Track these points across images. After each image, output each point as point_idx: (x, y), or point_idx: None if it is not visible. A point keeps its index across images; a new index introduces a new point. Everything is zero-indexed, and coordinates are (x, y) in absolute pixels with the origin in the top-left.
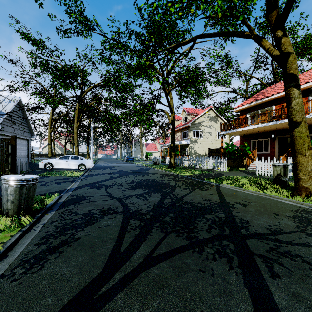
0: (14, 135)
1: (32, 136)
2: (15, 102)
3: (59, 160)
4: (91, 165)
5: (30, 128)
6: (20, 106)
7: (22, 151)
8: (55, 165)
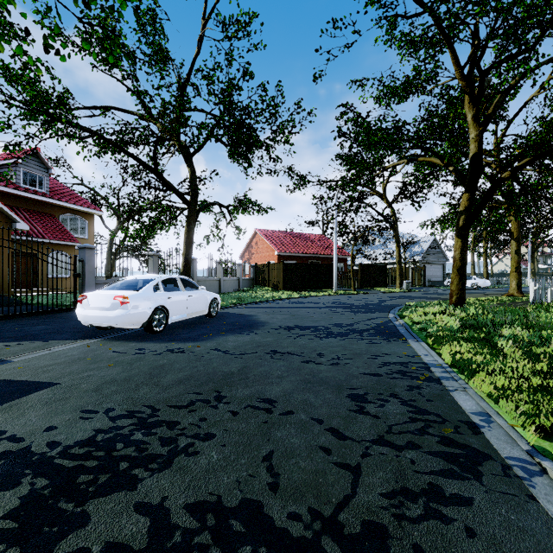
0: (424, 264)
1: (447, 260)
2: (431, 240)
3: None
4: (483, 285)
5: (444, 255)
6: (435, 241)
7: (437, 273)
8: None
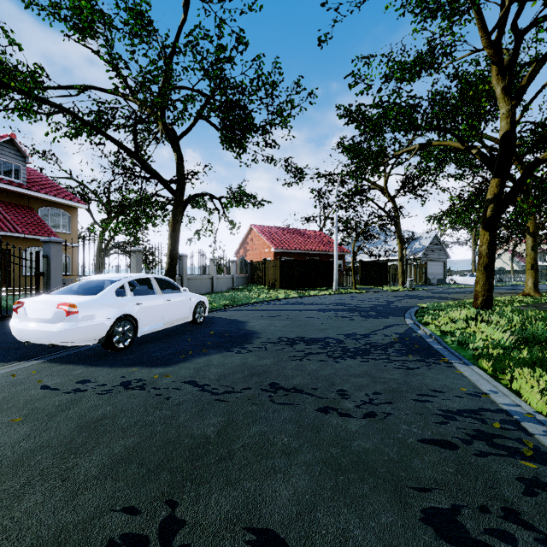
0: (426, 262)
1: (448, 257)
2: (432, 237)
3: (459, 277)
4: None
5: (445, 251)
6: (436, 237)
7: (438, 270)
8: (456, 280)
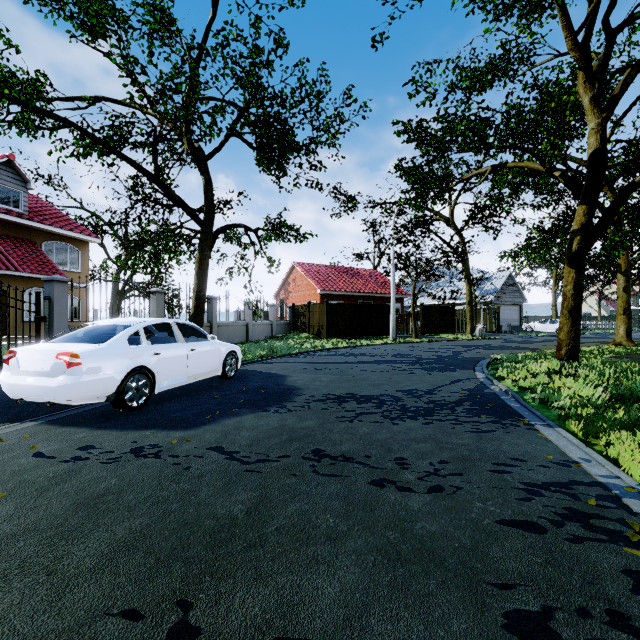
0: (499, 306)
1: (524, 301)
2: (506, 276)
3: (537, 323)
4: None
5: (521, 294)
6: (511, 277)
7: (513, 316)
8: (534, 328)
